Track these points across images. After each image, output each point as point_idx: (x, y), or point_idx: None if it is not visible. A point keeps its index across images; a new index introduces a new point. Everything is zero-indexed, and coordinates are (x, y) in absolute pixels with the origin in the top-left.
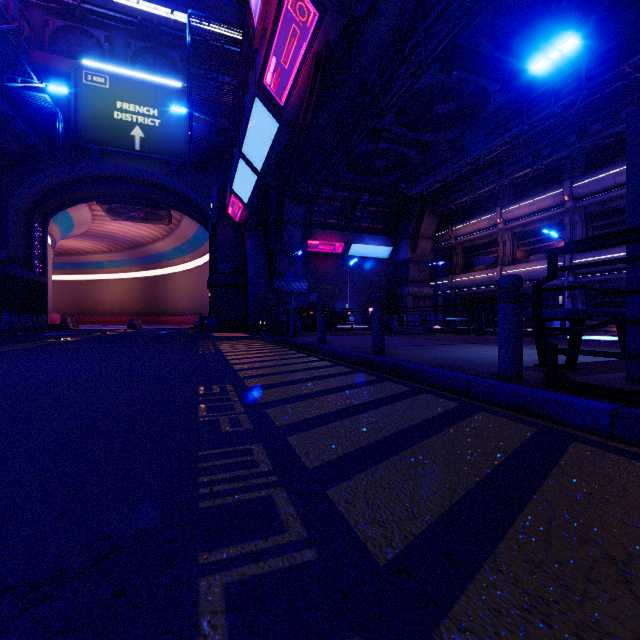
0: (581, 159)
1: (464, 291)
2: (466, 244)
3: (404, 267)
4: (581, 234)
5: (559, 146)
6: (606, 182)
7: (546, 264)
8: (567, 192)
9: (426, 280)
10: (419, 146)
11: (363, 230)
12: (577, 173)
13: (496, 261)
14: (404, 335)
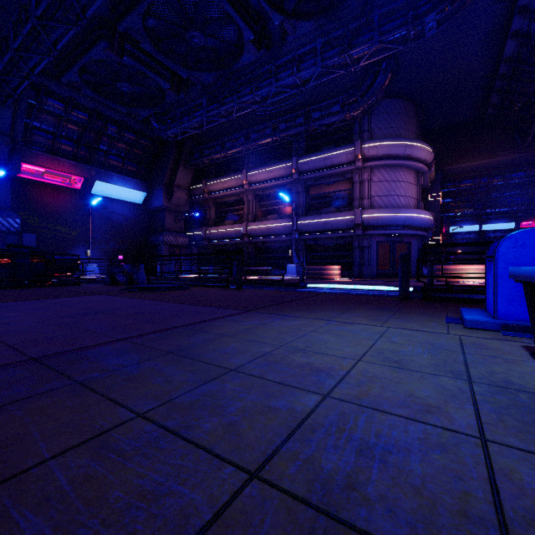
0: (303, 142)
1: (216, 242)
2: (218, 200)
3: (159, 215)
4: (303, 201)
5: (292, 124)
6: (319, 163)
7: (280, 223)
8: (295, 166)
9: (182, 230)
10: (173, 82)
11: (111, 168)
12: (300, 153)
13: (242, 217)
14: (148, 293)
